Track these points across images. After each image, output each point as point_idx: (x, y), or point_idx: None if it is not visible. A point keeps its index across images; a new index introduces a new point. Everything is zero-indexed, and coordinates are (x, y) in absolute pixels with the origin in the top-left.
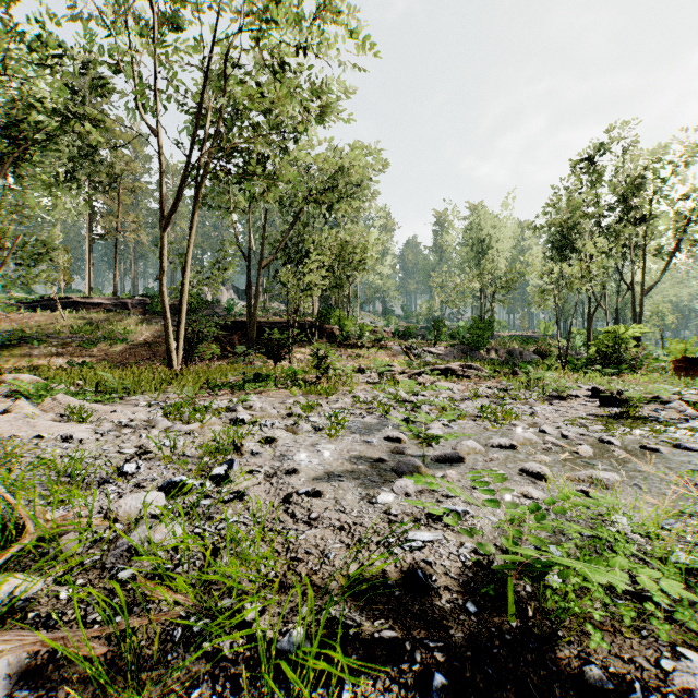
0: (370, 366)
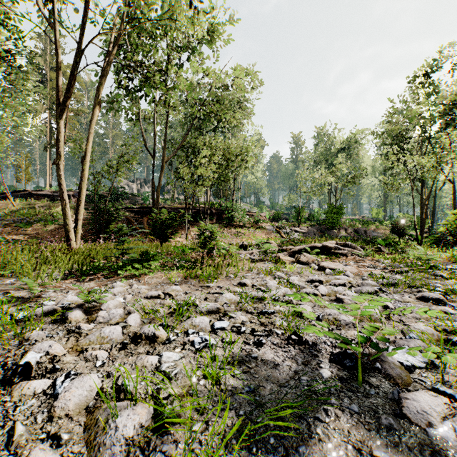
0: (251, 244)
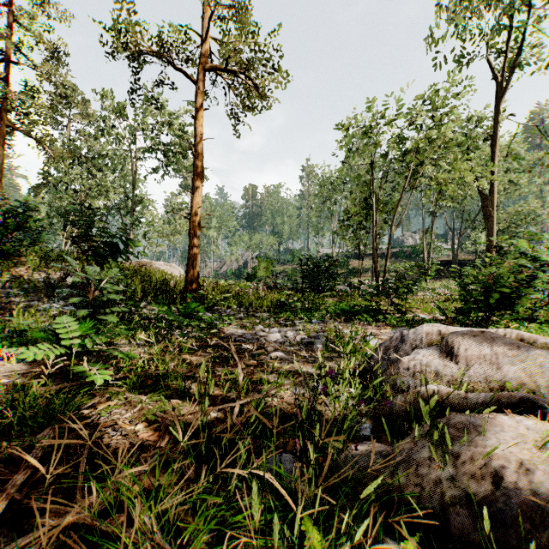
0: None
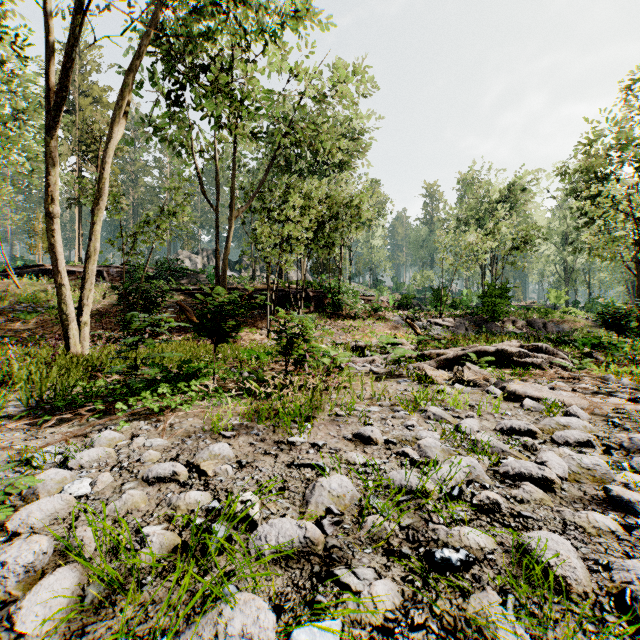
0: (371, 345)
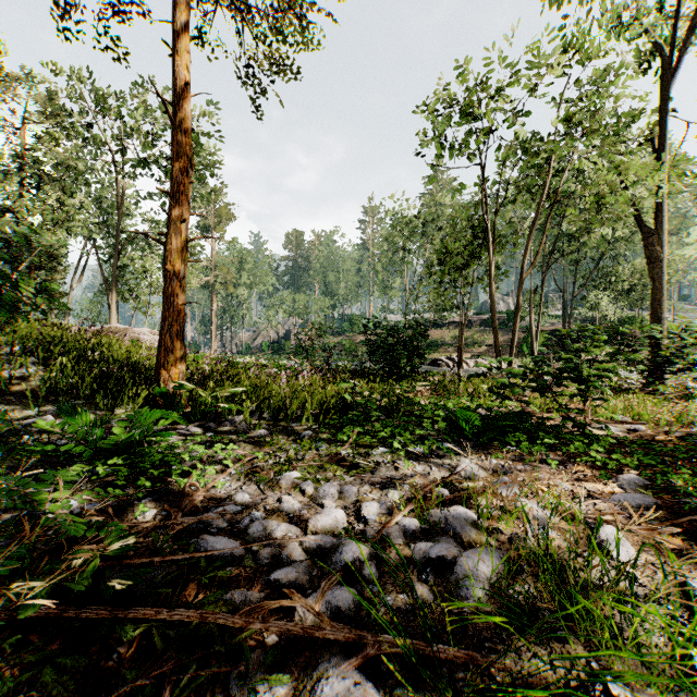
0: None
